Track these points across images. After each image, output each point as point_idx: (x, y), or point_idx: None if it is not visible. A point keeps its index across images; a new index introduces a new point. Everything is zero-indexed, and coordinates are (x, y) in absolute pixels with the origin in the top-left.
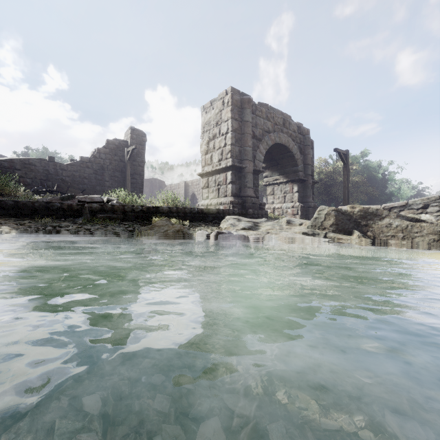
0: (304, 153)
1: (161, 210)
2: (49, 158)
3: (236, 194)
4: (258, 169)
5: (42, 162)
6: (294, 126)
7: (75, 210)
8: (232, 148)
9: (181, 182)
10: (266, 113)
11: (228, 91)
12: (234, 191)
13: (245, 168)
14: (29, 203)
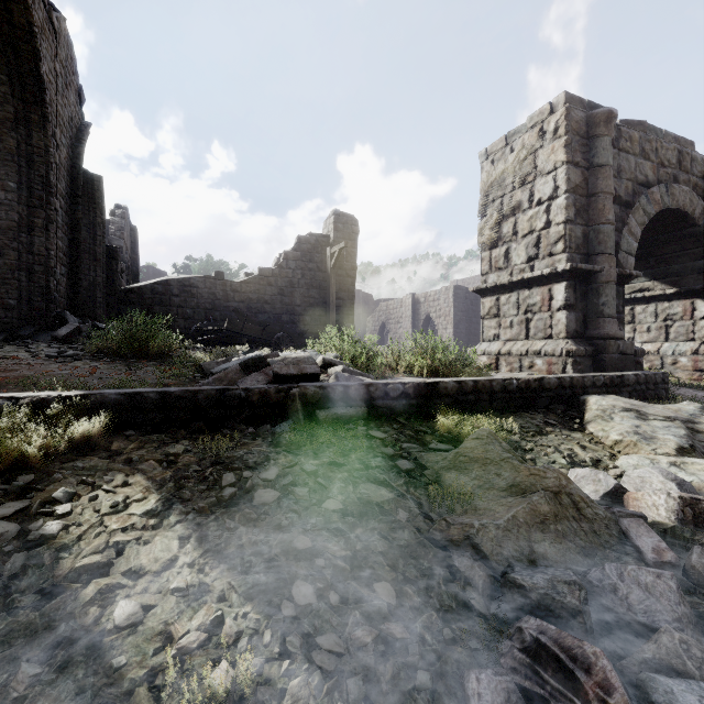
0: None
1: (442, 388)
2: (217, 274)
3: (576, 332)
4: (628, 272)
5: (207, 281)
6: (703, 164)
7: (274, 404)
8: (569, 231)
9: (407, 297)
10: (640, 143)
11: (557, 103)
12: (571, 326)
13: (599, 272)
14: (188, 396)
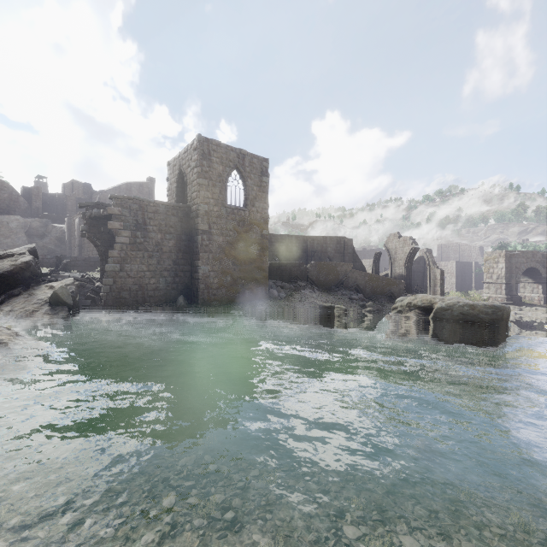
0: (546, 268)
1: None
2: None
3: (507, 294)
4: (518, 282)
5: None
6: (539, 255)
7: None
8: (505, 275)
9: None
10: (522, 255)
11: (503, 251)
12: (506, 293)
13: (512, 283)
14: None
